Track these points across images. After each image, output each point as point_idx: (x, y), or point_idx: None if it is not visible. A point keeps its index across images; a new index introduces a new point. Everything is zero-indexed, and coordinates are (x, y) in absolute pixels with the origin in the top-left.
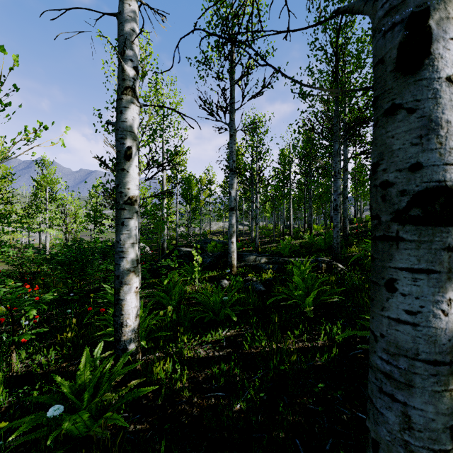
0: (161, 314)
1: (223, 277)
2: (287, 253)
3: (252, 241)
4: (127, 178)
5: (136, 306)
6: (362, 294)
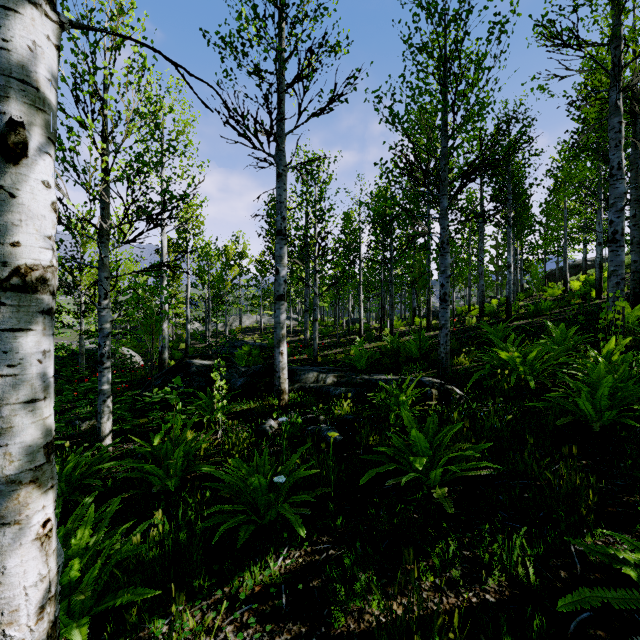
0: (134, 541)
1: (266, 413)
2: (363, 365)
3: (306, 344)
4: (8, 212)
5: (41, 576)
6: (525, 455)
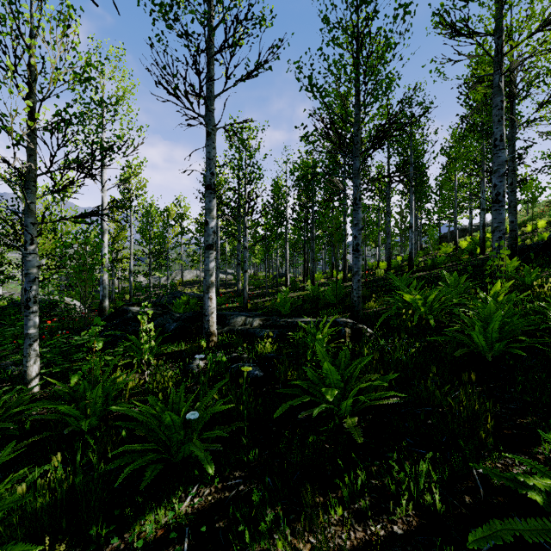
0: (18, 491)
1: (195, 354)
2: (287, 310)
3: (238, 294)
4: None
5: None
6: (428, 384)
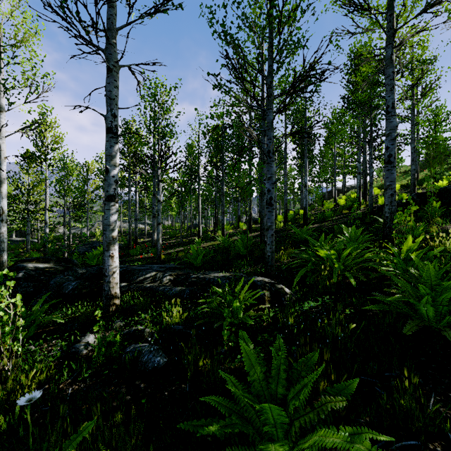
0: None
1: (90, 322)
2: (199, 262)
3: (154, 244)
4: None
5: None
6: (404, 398)
